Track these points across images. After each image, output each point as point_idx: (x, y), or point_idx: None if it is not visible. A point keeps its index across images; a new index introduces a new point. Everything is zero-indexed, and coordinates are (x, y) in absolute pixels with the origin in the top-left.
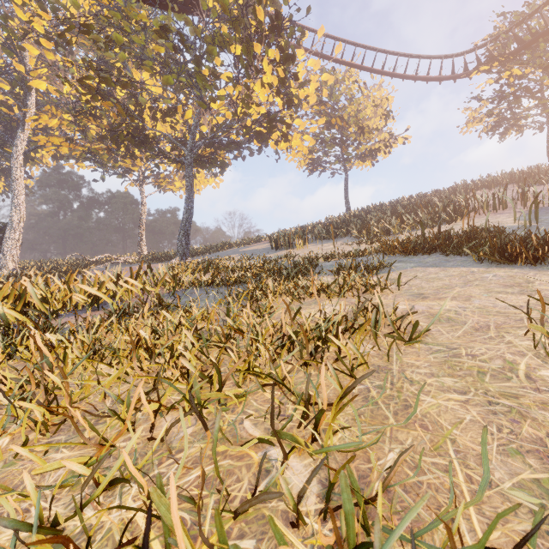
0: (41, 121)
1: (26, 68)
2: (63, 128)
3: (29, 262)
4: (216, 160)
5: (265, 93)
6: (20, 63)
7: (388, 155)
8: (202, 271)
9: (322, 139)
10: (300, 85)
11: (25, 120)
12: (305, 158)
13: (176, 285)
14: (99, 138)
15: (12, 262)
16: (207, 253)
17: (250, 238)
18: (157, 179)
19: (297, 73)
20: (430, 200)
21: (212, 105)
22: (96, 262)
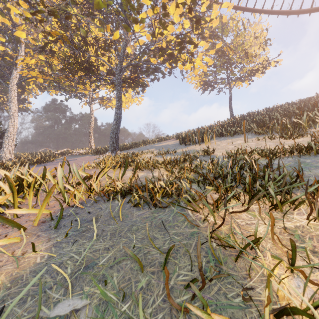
0: (25, 61)
1: (13, 24)
2: (46, 70)
3: (25, 154)
4: (139, 82)
5: (178, 14)
6: (13, 25)
7: (263, 75)
8: (123, 166)
9: (214, 64)
10: (208, 6)
11: (15, 61)
12: (201, 80)
13: (62, 209)
14: (60, 69)
15: (9, 154)
16: (132, 147)
17: (162, 137)
18: (101, 100)
19: (202, 4)
20: (306, 104)
21: (135, 28)
22: (63, 153)
